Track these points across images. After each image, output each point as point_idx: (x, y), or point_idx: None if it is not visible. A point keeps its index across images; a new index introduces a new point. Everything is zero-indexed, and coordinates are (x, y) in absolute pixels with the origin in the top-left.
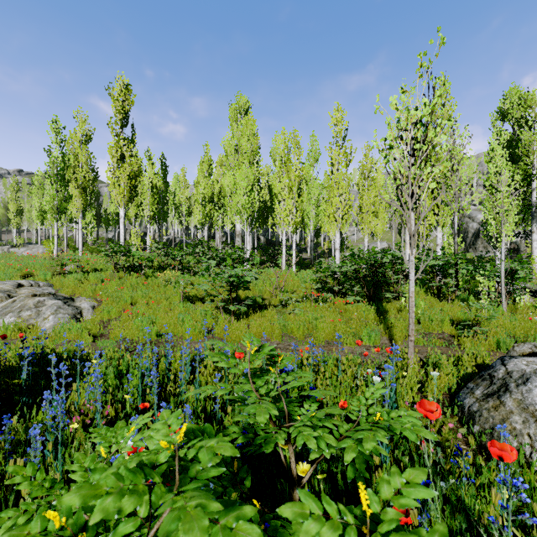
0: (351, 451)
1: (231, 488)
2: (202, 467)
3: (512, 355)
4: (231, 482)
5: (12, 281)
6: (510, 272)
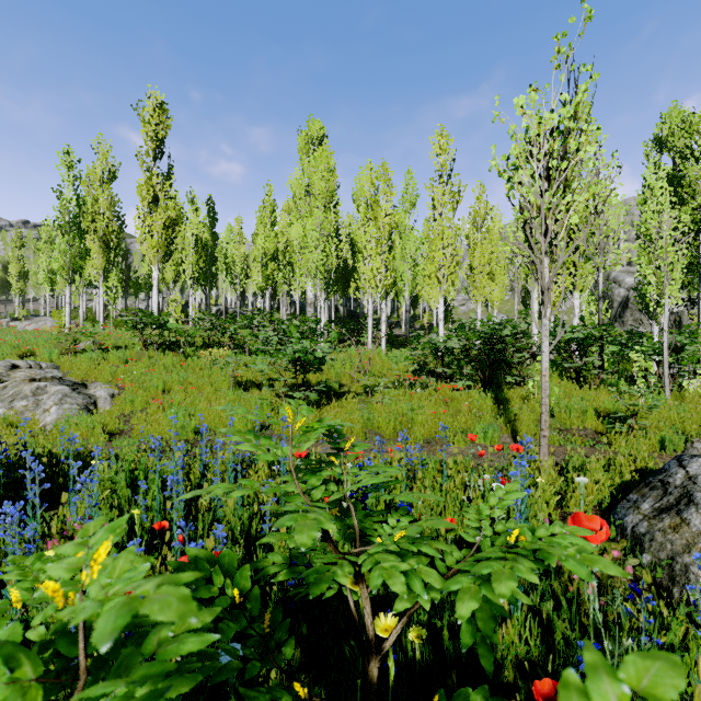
0: (468, 598)
1: (256, 662)
2: (173, 633)
3: (690, 454)
4: (259, 648)
5: (3, 361)
6: (674, 348)
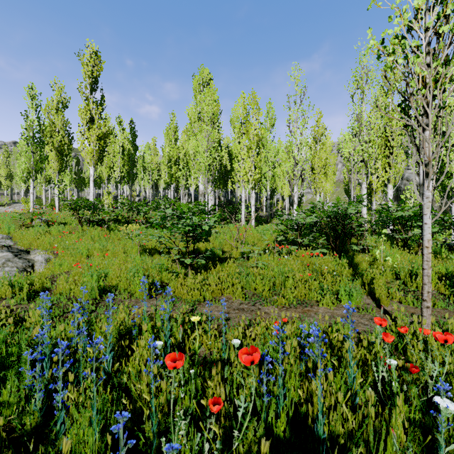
0: None
1: None
2: None
3: None
4: None
5: None
6: None
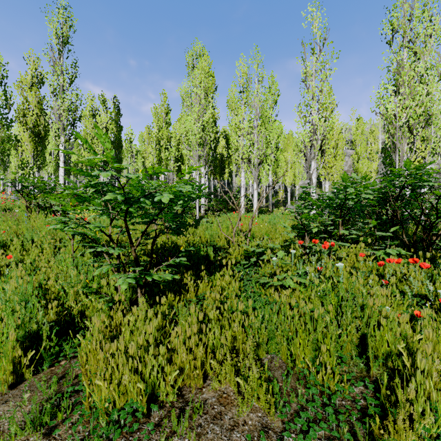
0: None
1: None
2: None
3: None
4: None
5: None
6: None
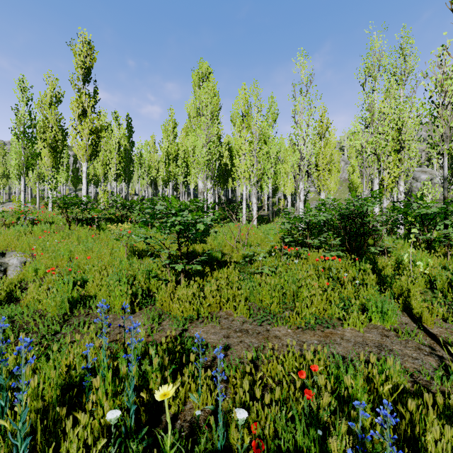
0: None
1: None
2: None
3: None
4: None
5: None
6: None
